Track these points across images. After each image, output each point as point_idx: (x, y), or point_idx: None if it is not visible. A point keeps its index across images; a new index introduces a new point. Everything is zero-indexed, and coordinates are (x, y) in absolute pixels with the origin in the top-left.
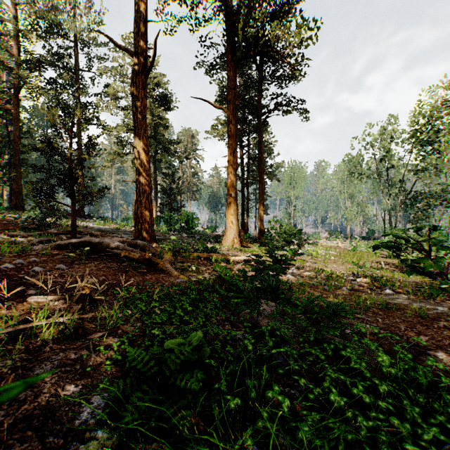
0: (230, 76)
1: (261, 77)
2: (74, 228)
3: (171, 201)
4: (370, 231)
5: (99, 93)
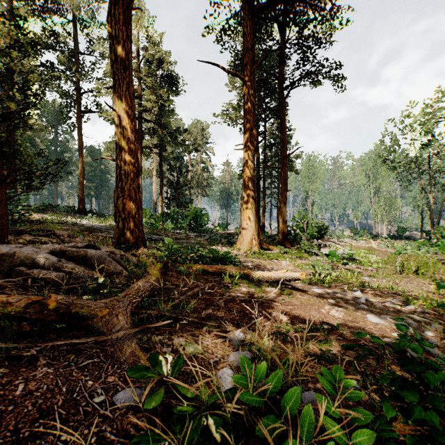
0: (246, 33)
1: (284, 41)
2: (2, 227)
3: (178, 195)
4: (400, 229)
5: (100, 78)
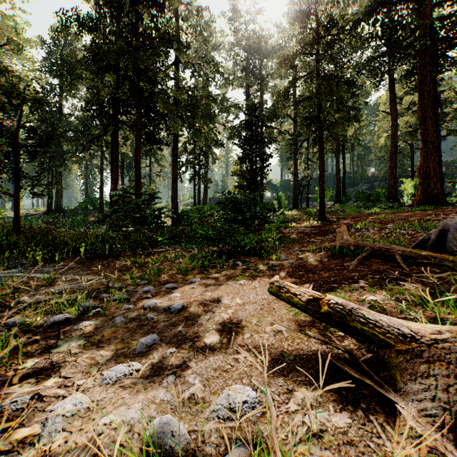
0: None
1: None
2: None
3: None
4: None
5: None
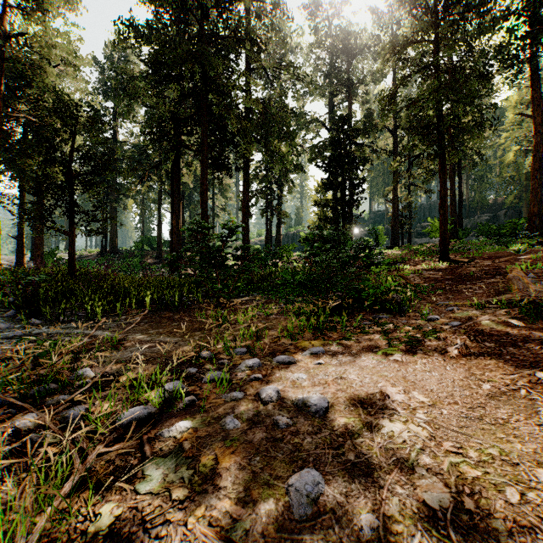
0: None
1: None
2: None
3: None
4: None
5: None
